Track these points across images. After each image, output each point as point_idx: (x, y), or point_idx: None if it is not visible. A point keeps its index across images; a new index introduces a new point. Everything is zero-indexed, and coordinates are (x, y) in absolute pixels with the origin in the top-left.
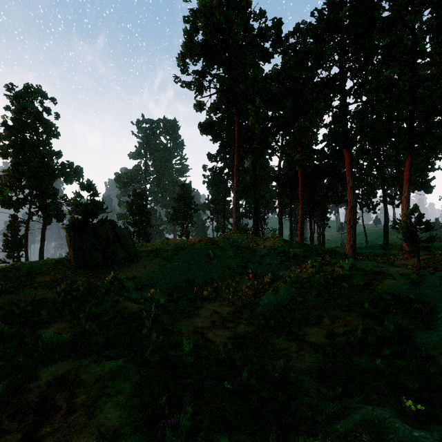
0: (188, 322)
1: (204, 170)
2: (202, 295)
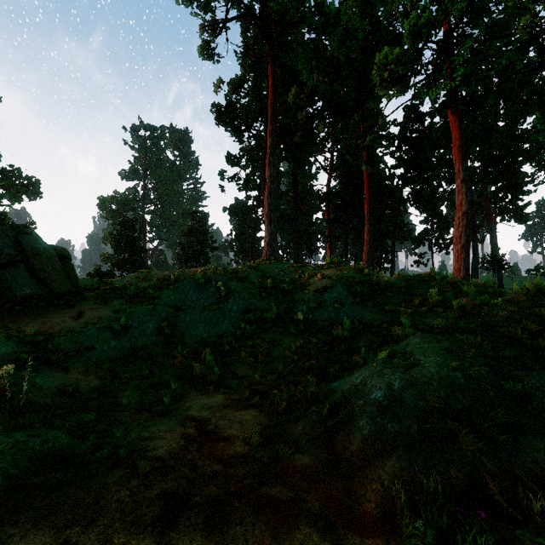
0: (36, 527)
1: (221, 178)
2: (189, 372)
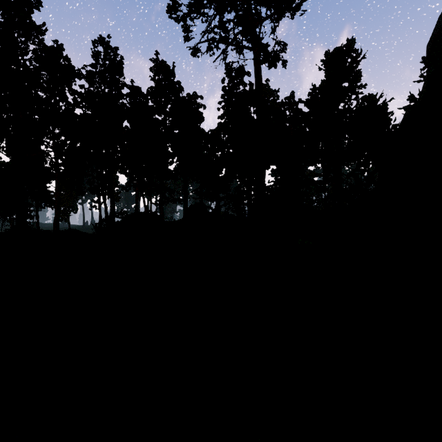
0: None
1: None
2: None
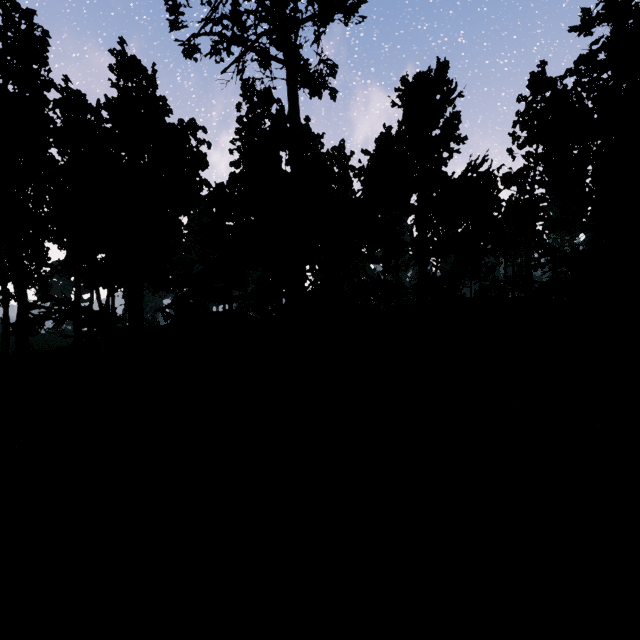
0: None
1: None
2: None
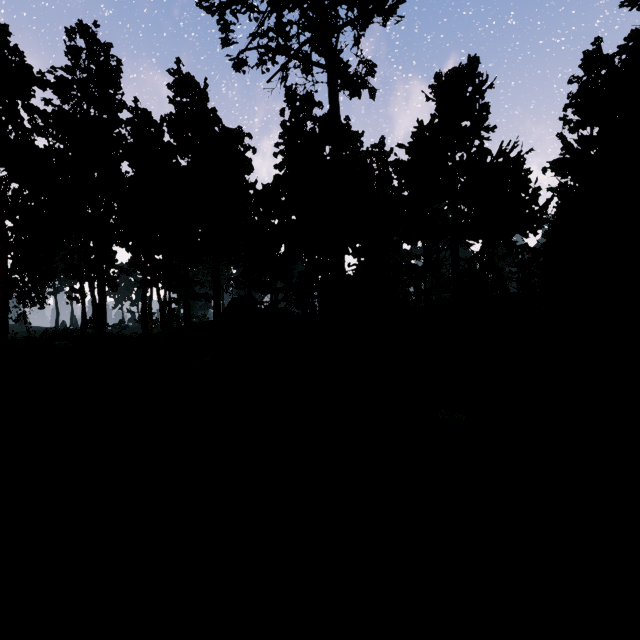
0: None
1: None
2: None
